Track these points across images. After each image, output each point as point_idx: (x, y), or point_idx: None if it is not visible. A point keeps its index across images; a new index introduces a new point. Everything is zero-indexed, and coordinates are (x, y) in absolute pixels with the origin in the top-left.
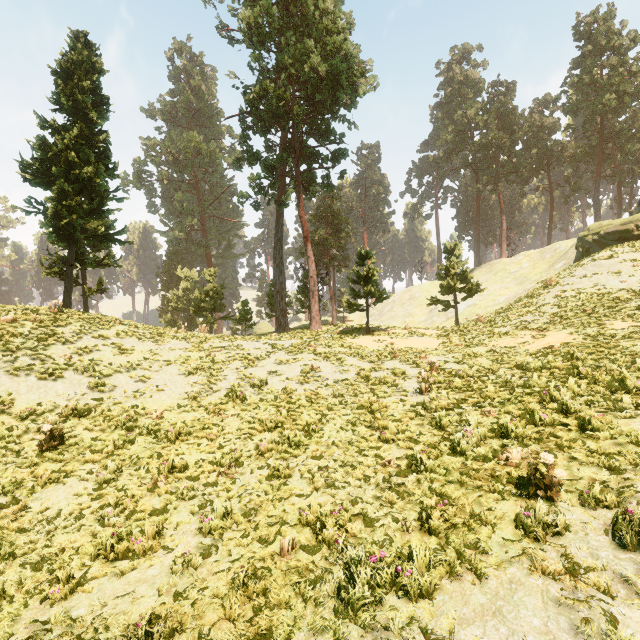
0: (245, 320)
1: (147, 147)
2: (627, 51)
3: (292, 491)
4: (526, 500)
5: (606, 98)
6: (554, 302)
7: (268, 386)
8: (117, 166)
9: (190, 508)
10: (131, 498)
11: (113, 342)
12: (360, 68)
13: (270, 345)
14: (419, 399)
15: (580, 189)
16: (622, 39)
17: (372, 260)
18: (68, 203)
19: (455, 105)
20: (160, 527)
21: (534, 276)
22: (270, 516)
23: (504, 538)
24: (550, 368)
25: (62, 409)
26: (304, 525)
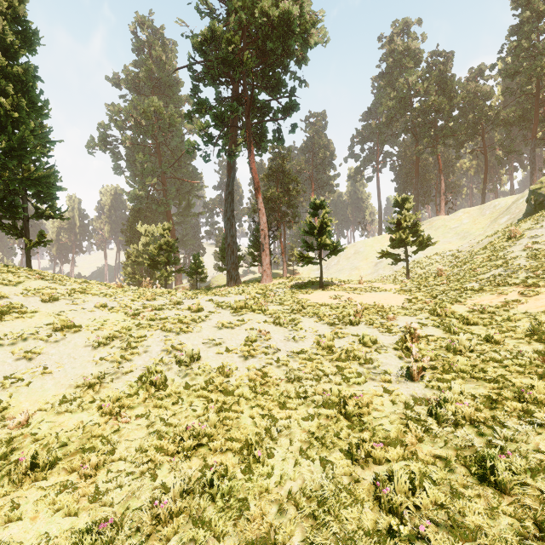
0: (196, 273)
1: (111, 112)
2: None
3: None
4: None
5: None
6: (527, 254)
7: (200, 362)
8: (47, 104)
9: None
10: None
11: (11, 302)
12: (311, 19)
13: (214, 302)
14: (411, 390)
15: (514, 151)
16: None
17: (326, 210)
18: None
19: (396, 74)
20: None
21: (476, 231)
22: None
23: None
24: None
25: None
26: None
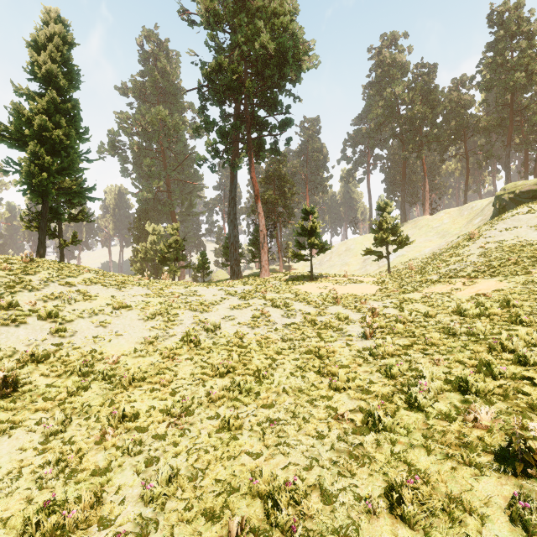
0: (203, 269)
1: (120, 120)
2: (534, 36)
3: (242, 447)
4: (512, 478)
5: (517, 76)
6: (479, 252)
7: (221, 330)
8: (87, 130)
9: (135, 466)
10: (75, 453)
11: (78, 289)
12: (304, 47)
13: (224, 291)
14: (364, 344)
15: (492, 156)
16: (530, 25)
17: (315, 215)
18: (40, 162)
19: (384, 84)
20: (98, 494)
21: (454, 230)
22: (218, 480)
23: (500, 536)
24: (489, 314)
25: (20, 355)
26: (254, 496)
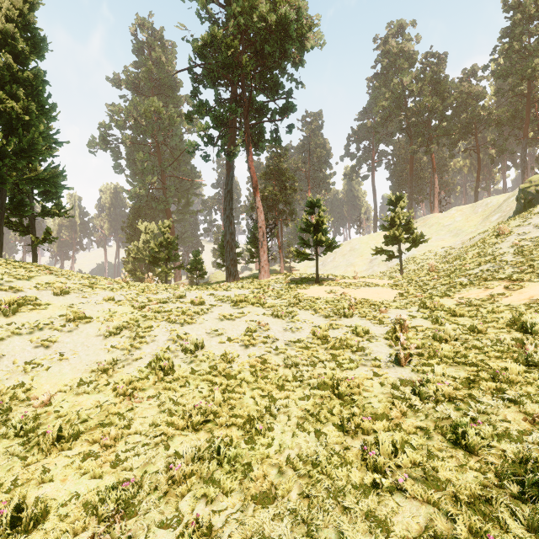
0: (196, 269)
1: (112, 112)
2: None
3: None
4: None
5: (536, 62)
6: (514, 250)
7: (204, 350)
8: (55, 107)
9: None
10: None
11: (25, 295)
12: (308, 23)
13: (215, 296)
14: (399, 374)
15: (506, 150)
16: None
17: (322, 208)
18: None
19: (391, 75)
20: None
21: (469, 228)
22: None
23: None
24: None
25: None
26: None
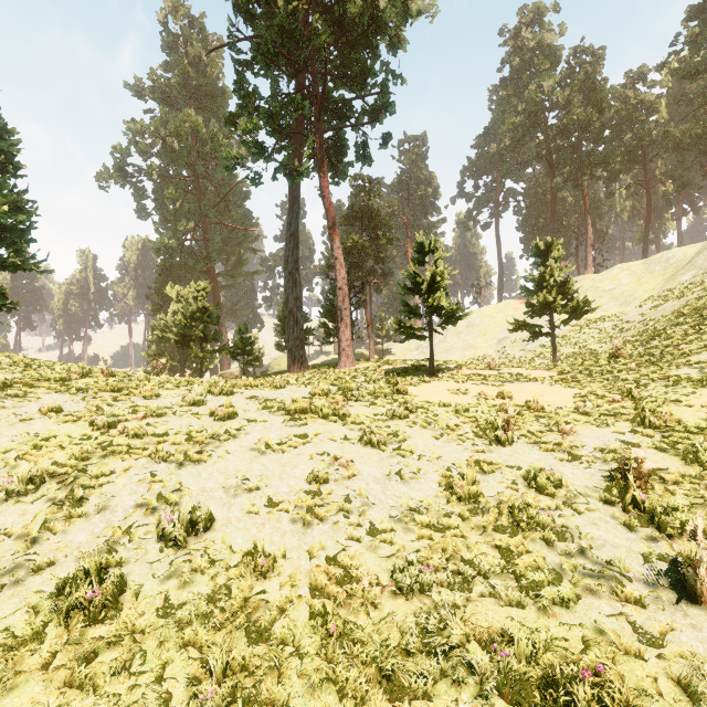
0: (243, 353)
1: (132, 132)
2: None
3: None
4: None
5: None
6: None
7: (211, 535)
8: None
9: None
10: None
11: None
12: None
13: (258, 401)
14: None
15: (689, 184)
16: None
17: (440, 254)
18: None
19: (525, 79)
20: None
21: (644, 294)
22: None
23: None
24: None
25: None
26: None
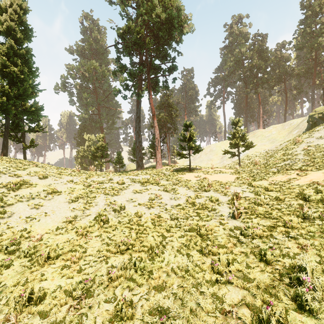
0: (119, 163)
1: (68, 69)
2: None
3: None
4: None
5: (319, 40)
6: (304, 152)
7: (125, 210)
8: (37, 69)
9: None
10: None
11: (23, 179)
12: (184, 18)
13: (130, 179)
14: (234, 223)
15: (302, 91)
16: None
17: (192, 127)
18: (1, 89)
19: (234, 47)
20: None
21: (280, 138)
22: None
23: None
24: None
25: None
26: None
